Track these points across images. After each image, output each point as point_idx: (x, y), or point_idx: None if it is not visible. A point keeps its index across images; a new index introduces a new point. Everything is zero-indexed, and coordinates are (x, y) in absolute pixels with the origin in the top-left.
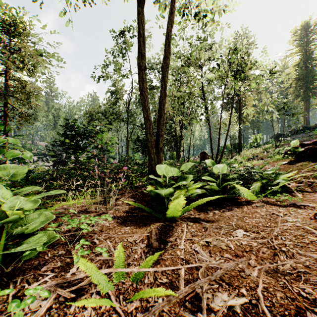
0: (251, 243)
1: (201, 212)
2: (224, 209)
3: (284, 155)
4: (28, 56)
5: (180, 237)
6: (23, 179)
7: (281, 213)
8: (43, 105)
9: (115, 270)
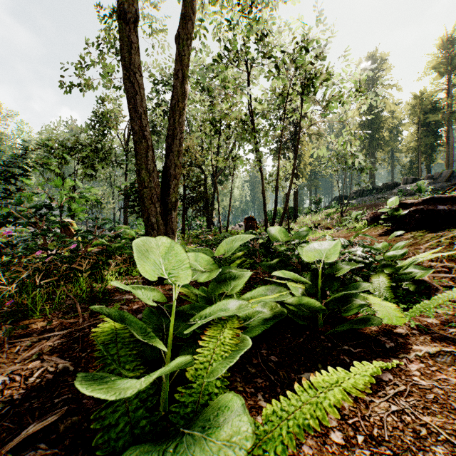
0: None
1: None
2: None
3: (369, 222)
4: None
5: None
6: None
7: None
8: None
9: None
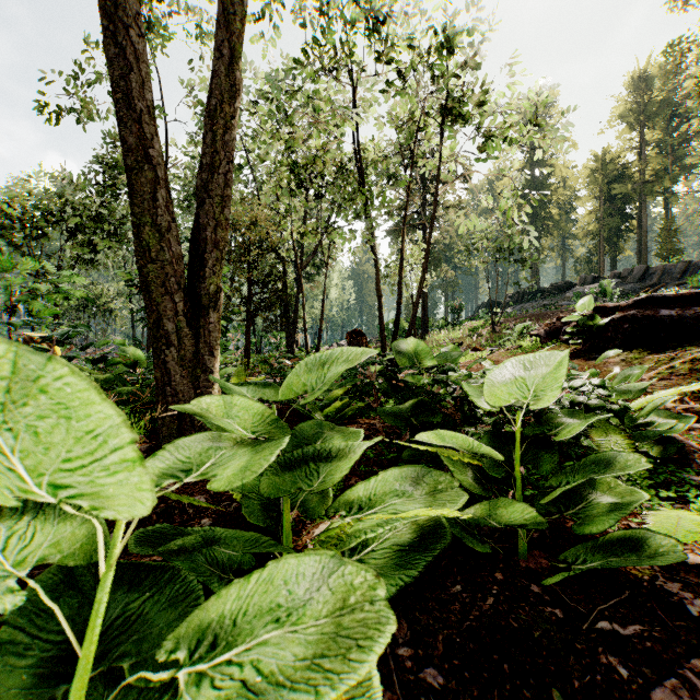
0: None
1: None
2: None
3: (544, 338)
4: None
5: None
6: None
7: None
8: None
9: None
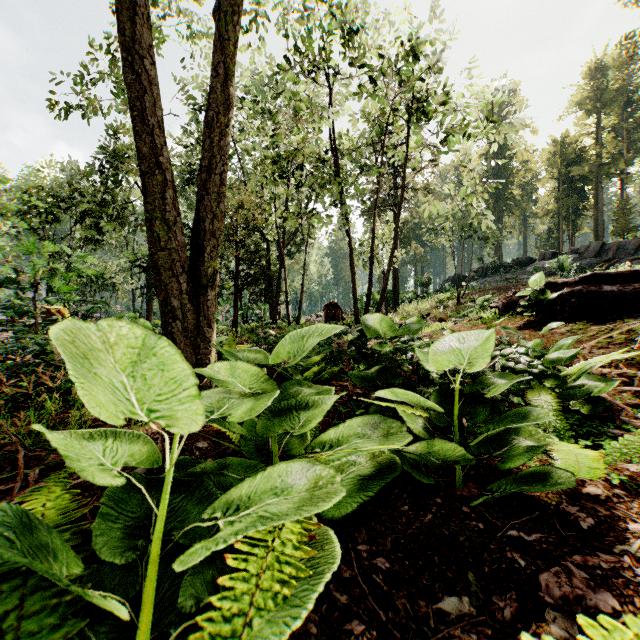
0: None
1: None
2: (556, 627)
3: (502, 310)
4: None
5: None
6: None
7: None
8: None
9: None
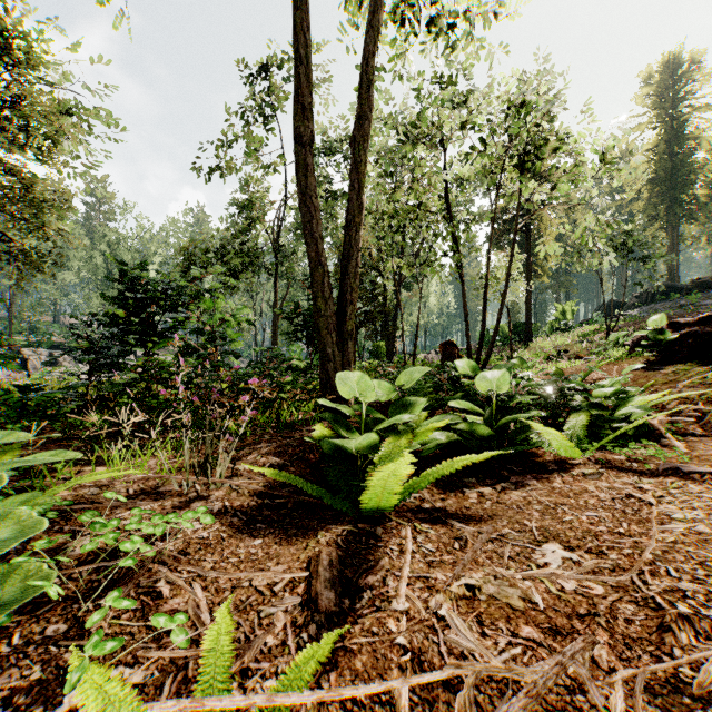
0: (589, 586)
1: (450, 493)
2: (504, 484)
3: (631, 348)
4: (39, 116)
5: (396, 570)
6: (12, 406)
7: (647, 493)
8: (81, 233)
9: (197, 705)
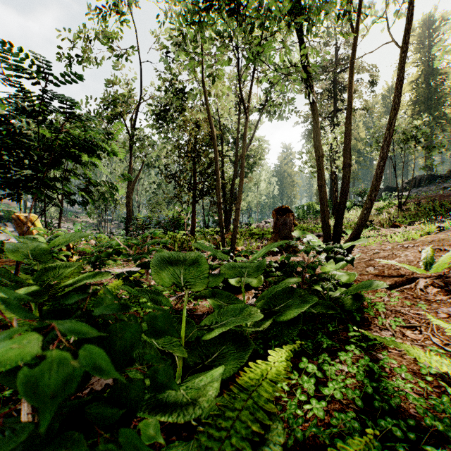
0: None
1: None
2: None
3: None
4: None
5: None
6: None
7: None
8: None
9: None
